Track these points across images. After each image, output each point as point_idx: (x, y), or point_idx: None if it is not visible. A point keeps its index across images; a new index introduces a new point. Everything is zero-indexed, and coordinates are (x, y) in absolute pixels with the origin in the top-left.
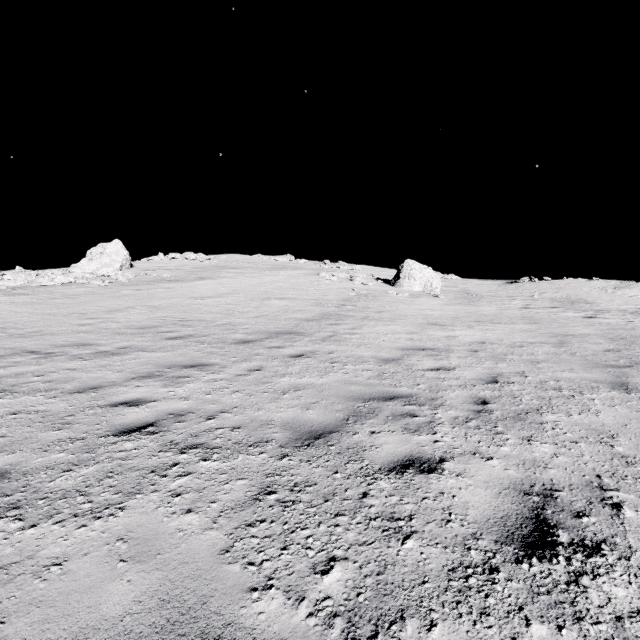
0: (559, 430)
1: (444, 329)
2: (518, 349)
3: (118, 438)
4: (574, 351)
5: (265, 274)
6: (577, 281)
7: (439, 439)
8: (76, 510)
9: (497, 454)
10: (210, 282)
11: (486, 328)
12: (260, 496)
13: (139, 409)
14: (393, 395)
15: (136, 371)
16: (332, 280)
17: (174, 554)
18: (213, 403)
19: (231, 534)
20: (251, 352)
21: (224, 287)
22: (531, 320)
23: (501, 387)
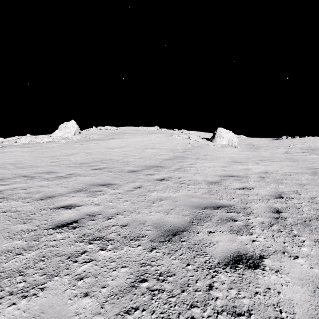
0: None
1: (242, 164)
2: (289, 176)
3: (54, 230)
4: None
5: (144, 136)
6: (314, 138)
7: (255, 239)
8: (13, 288)
9: (300, 253)
10: (117, 140)
11: (266, 164)
12: (136, 283)
13: (71, 211)
14: (219, 205)
15: (74, 187)
16: (179, 139)
17: None
18: (112, 208)
19: None
20: (136, 177)
21: (124, 143)
22: (292, 159)
23: (286, 201)
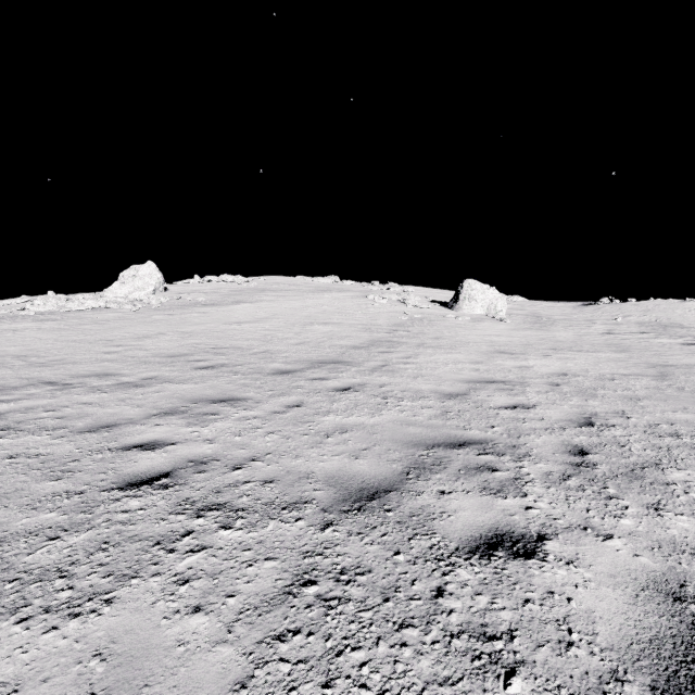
0: (694, 495)
1: (515, 358)
2: (609, 382)
3: (124, 493)
4: (681, 385)
5: (308, 297)
6: (668, 302)
7: (532, 504)
8: (50, 601)
9: (617, 530)
10: (248, 306)
11: (565, 357)
12: (294, 588)
13: (155, 454)
14: (463, 440)
15: (158, 406)
16: (382, 303)
17: (167, 687)
18: (242, 447)
19: (251, 653)
20: (290, 384)
21: (263, 311)
22: (618, 347)
23: (599, 431)
